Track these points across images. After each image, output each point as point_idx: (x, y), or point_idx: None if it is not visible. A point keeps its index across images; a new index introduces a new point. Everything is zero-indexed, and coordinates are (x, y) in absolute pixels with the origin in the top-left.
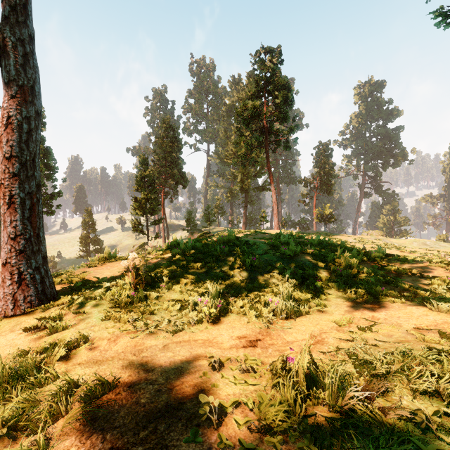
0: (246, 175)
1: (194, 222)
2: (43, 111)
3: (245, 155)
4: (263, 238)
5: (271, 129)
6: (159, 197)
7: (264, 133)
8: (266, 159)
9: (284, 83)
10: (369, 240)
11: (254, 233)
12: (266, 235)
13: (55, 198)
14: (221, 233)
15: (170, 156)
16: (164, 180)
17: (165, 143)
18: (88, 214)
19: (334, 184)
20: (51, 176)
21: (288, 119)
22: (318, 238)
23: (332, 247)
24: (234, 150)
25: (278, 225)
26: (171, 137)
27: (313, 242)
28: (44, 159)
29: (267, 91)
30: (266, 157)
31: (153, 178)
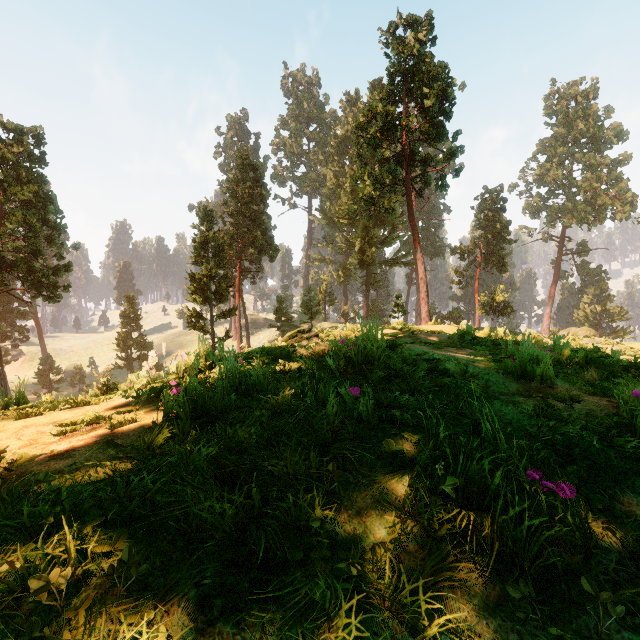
0: (368, 241)
1: (287, 314)
2: (42, 134)
3: (371, 199)
4: (436, 342)
5: (415, 155)
6: (235, 276)
7: (402, 163)
8: (408, 206)
9: (438, 75)
10: (587, 343)
11: (408, 332)
12: (438, 335)
13: (60, 274)
14: (330, 331)
15: (249, 210)
16: (241, 248)
17: (241, 190)
18: (130, 302)
19: (509, 254)
20: (55, 239)
21: (445, 135)
22: (557, 344)
23: (632, 370)
24: (349, 204)
25: (429, 318)
26: (250, 180)
27: (573, 354)
28: (45, 211)
29: (408, 90)
30: (408, 201)
31: (221, 244)
